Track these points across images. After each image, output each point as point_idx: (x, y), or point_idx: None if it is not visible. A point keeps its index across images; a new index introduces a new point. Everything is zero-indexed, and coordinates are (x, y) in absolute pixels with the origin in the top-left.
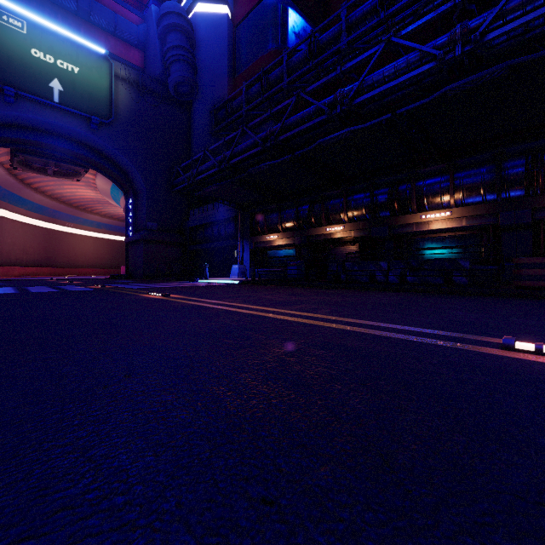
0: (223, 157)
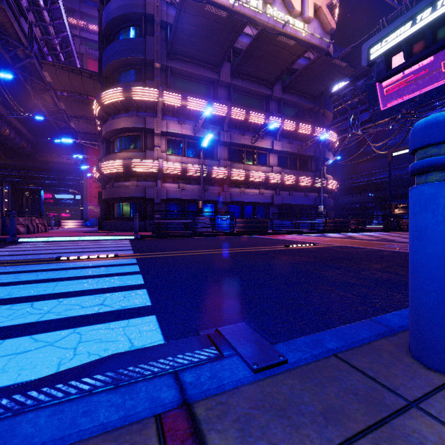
0: (369, 179)
